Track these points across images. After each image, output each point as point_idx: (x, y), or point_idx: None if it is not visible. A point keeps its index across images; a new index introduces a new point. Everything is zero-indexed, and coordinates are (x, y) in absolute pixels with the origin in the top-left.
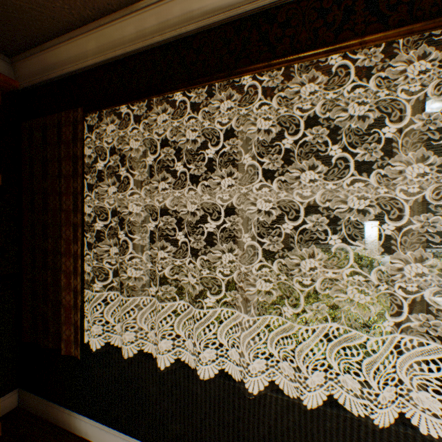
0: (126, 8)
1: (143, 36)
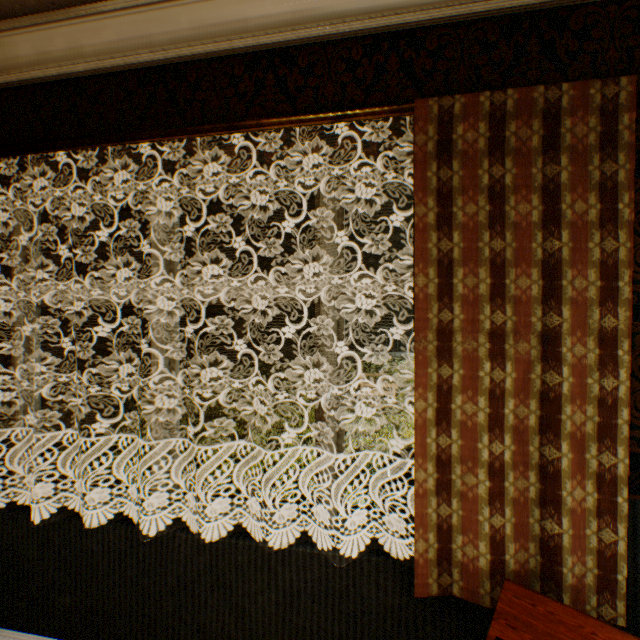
0: None
1: (17, 66)
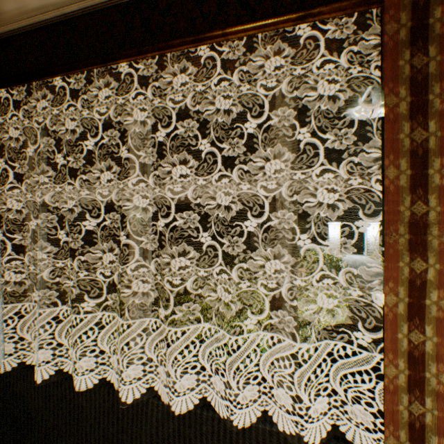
0: None
1: (26, 13)
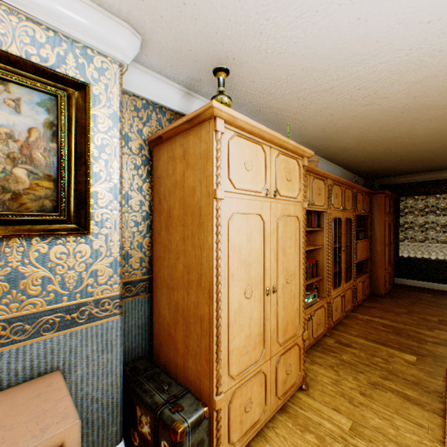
0: (418, 173)
1: (422, 179)
